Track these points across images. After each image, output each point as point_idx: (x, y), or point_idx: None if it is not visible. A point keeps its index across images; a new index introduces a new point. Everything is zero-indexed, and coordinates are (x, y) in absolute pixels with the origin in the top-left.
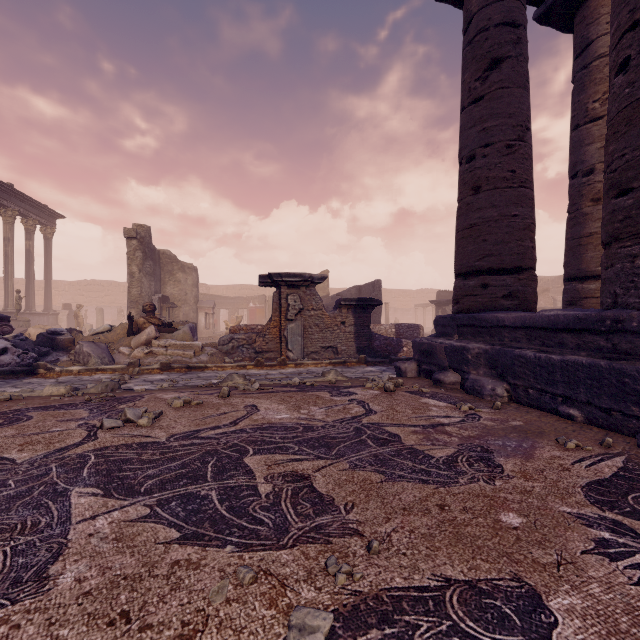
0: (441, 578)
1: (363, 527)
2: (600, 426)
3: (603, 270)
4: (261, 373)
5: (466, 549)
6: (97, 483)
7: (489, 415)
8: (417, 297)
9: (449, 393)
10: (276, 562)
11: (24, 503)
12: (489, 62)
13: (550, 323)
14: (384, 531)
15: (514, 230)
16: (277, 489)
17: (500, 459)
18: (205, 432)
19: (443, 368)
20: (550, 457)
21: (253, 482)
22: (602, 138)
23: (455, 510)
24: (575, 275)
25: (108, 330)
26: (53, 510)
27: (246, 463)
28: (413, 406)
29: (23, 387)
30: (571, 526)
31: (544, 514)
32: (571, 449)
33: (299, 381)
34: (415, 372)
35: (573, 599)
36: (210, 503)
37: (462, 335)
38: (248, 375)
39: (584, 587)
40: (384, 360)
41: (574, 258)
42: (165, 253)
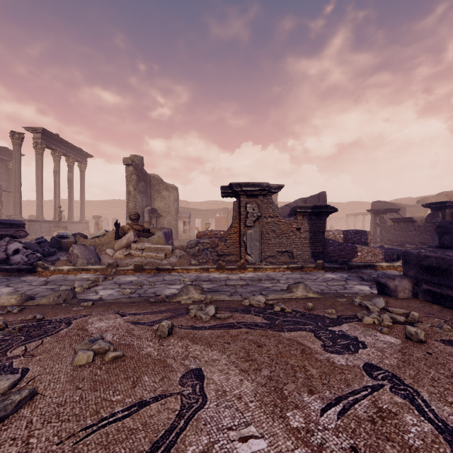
0: None
1: None
2: None
3: None
4: (221, 278)
5: None
6: None
7: None
8: (347, 208)
9: None
10: None
11: None
12: None
13: None
14: None
15: None
16: None
17: None
18: None
19: None
20: None
21: None
22: None
23: None
24: None
25: (103, 234)
26: None
27: None
28: None
29: (13, 286)
30: None
31: None
32: None
33: (264, 301)
34: (408, 291)
35: None
36: None
37: None
38: (209, 280)
39: None
40: (342, 266)
41: None
42: (154, 177)
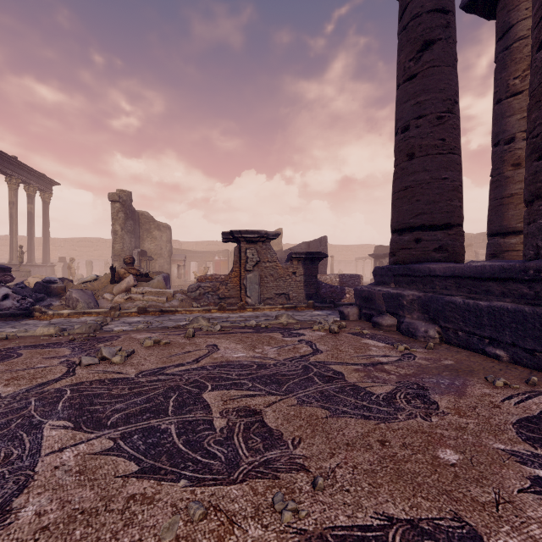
0: (383, 517)
1: (309, 462)
2: (524, 365)
3: (526, 225)
4: (223, 316)
5: (407, 486)
6: (69, 416)
7: (423, 355)
8: (358, 251)
9: (387, 334)
10: (226, 497)
11: (1, 435)
12: (422, 44)
13: (477, 273)
14: (329, 467)
15: (444, 191)
16: (231, 424)
17: (435, 396)
18: (170, 369)
19: (381, 312)
20: (481, 394)
21: (209, 416)
22: (522, 110)
23: (395, 446)
24: (497, 231)
25: (94, 279)
26: (26, 442)
27: (204, 398)
28: (355, 346)
29: (20, 328)
30: (506, 463)
31: (479, 451)
32: (500, 387)
33: (255, 323)
34: (356, 316)
35: (514, 541)
36: (169, 437)
37: (398, 283)
38: (212, 318)
39: (524, 528)
40: (329, 305)
41: (497, 216)
42: (143, 214)
